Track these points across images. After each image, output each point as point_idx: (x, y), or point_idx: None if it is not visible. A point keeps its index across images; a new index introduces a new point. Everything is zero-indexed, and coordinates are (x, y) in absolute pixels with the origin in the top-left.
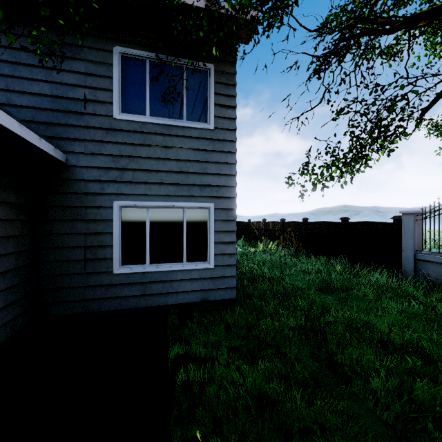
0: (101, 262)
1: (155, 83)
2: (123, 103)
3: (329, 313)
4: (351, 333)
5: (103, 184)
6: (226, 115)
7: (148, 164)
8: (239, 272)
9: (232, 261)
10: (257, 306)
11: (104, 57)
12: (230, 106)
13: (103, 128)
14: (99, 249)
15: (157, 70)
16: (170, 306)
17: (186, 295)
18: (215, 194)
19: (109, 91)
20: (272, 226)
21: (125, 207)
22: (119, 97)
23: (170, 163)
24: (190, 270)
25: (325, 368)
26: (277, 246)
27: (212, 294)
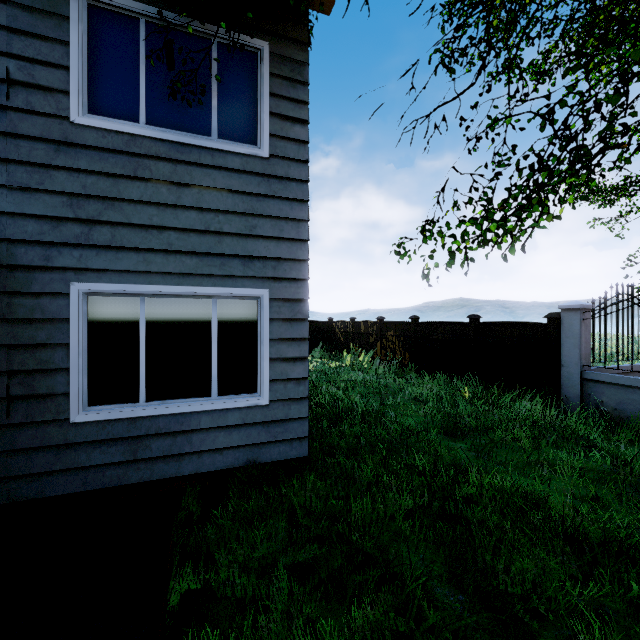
0: (45, 402)
1: (158, 65)
2: (93, 96)
3: (465, 478)
4: (512, 523)
5: (48, 250)
6: (290, 135)
7: (142, 213)
8: (315, 403)
9: (301, 391)
10: (344, 470)
11: (51, 2)
12: (298, 118)
13: (49, 139)
14: (40, 377)
15: (161, 40)
16: (188, 479)
17: (218, 457)
18: (272, 273)
19: (61, 69)
20: (364, 329)
21: (95, 295)
22: (84, 83)
23: (186, 214)
24: (224, 410)
25: (479, 608)
26: (372, 359)
27: (265, 451)
